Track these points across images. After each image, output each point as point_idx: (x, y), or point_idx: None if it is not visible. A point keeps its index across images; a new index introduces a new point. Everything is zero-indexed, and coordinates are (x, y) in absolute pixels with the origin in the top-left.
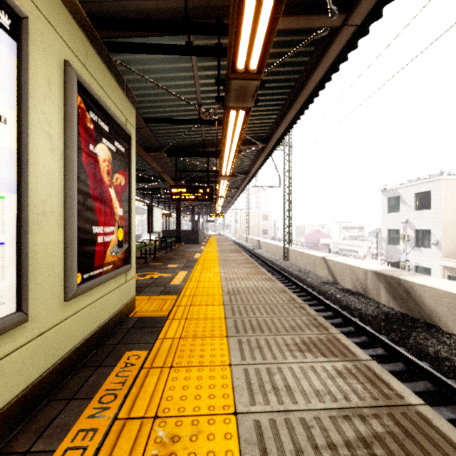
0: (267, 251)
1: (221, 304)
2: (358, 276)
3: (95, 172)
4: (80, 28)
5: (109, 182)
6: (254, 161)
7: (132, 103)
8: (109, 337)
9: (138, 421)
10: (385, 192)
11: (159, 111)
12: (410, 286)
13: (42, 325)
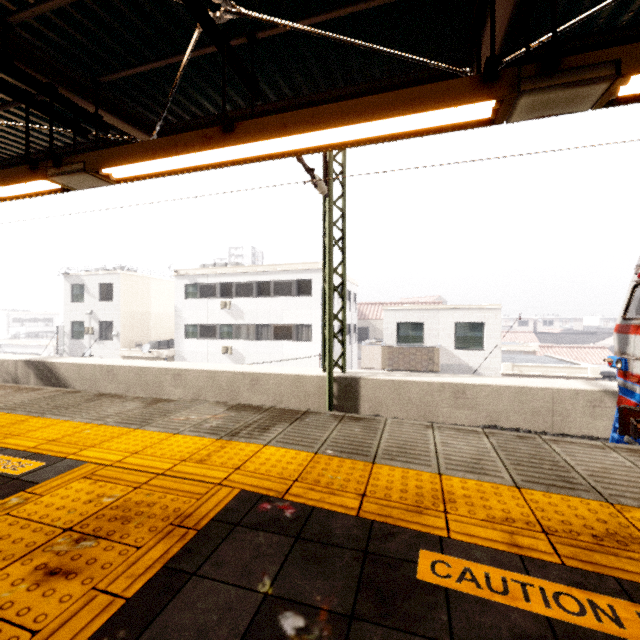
0: None
1: None
2: (8, 369)
3: None
4: None
5: None
6: None
7: None
8: None
9: None
10: (68, 277)
11: None
12: (52, 365)
13: None
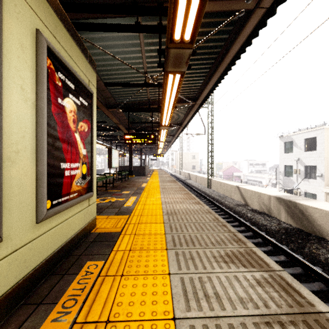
0: (195, 181)
1: (161, 222)
2: (263, 200)
3: (62, 120)
4: (50, 5)
5: (74, 129)
6: (186, 115)
7: (94, 69)
8: (75, 249)
9: (93, 325)
10: (282, 138)
11: (116, 77)
12: (304, 208)
13: (15, 243)
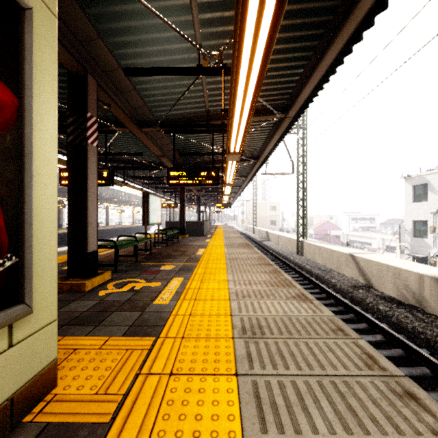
0: (277, 243)
1: (231, 372)
2: (407, 282)
3: None
4: None
5: None
6: (267, 141)
7: None
8: None
9: None
10: (409, 179)
11: (147, 63)
12: None
13: None
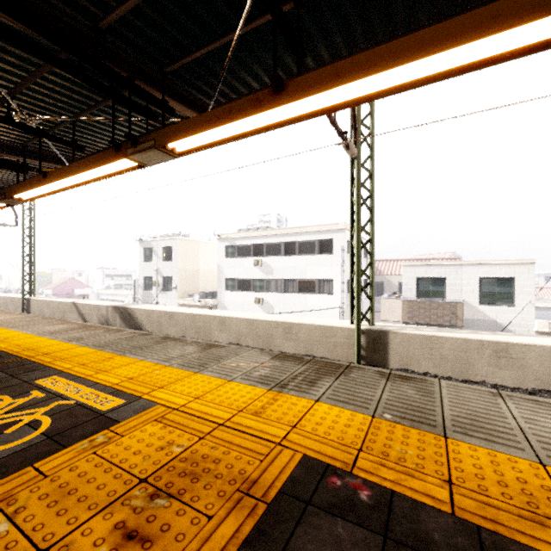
0: None
1: None
2: (102, 312)
3: None
4: None
5: None
6: None
7: None
8: None
9: None
10: (142, 242)
11: None
12: (131, 311)
13: None
